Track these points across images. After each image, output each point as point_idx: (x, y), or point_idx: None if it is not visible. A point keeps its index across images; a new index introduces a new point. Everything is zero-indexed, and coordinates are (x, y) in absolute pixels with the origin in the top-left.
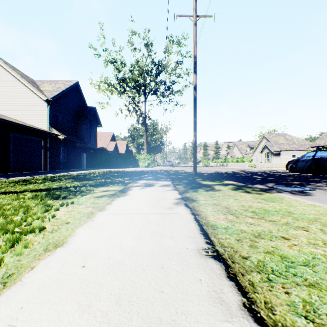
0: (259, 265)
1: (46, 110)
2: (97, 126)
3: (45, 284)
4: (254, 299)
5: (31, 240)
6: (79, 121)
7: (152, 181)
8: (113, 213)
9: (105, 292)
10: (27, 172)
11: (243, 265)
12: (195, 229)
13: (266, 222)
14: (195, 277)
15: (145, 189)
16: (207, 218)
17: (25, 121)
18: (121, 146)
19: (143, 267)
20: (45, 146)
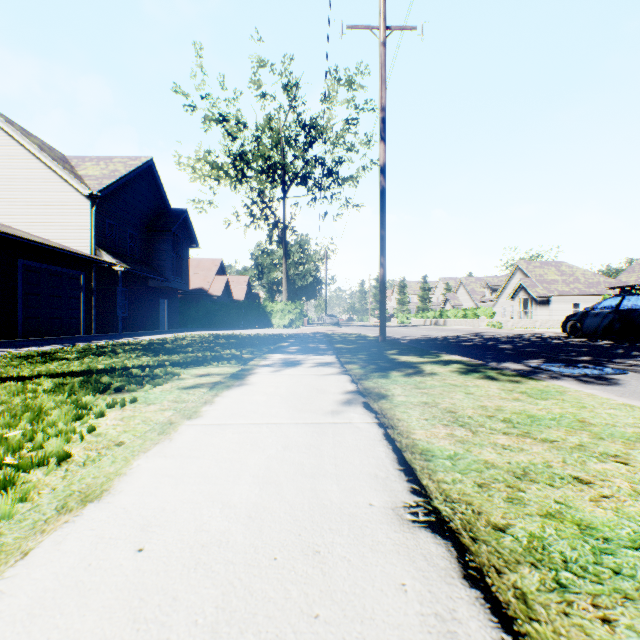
0: (534, 547)
1: (88, 215)
2: (191, 247)
3: (46, 596)
4: (531, 637)
5: (38, 484)
6: (154, 238)
7: (296, 355)
8: (214, 423)
9: (183, 617)
10: (52, 337)
11: (497, 547)
12: (388, 459)
13: (536, 444)
14: (391, 578)
15: (283, 371)
16: (411, 434)
17: (48, 237)
18: (237, 286)
19: (274, 553)
20: (86, 287)
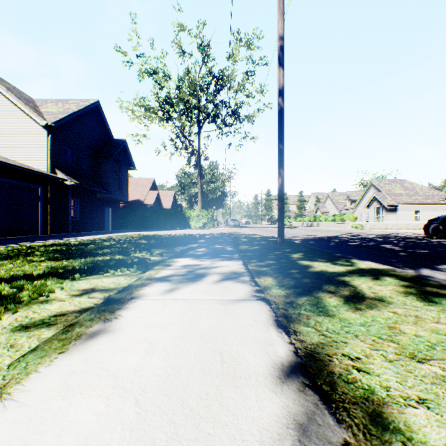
0: None
1: (45, 141)
2: (129, 168)
3: None
4: None
5: None
6: (100, 161)
7: (202, 259)
8: None
9: None
10: (11, 237)
11: None
12: None
13: None
14: None
15: (177, 293)
16: None
17: (14, 159)
18: (166, 198)
19: None
20: (43, 197)
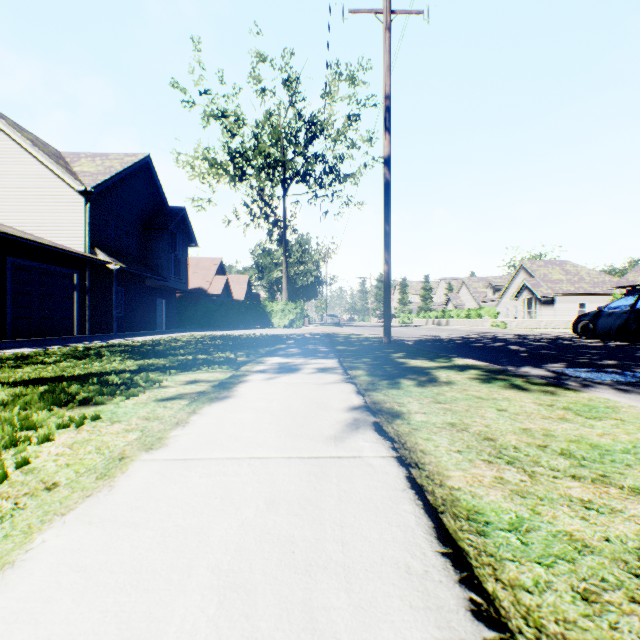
0: None
1: (82, 212)
2: (189, 245)
3: None
4: None
5: None
6: (151, 236)
7: (295, 358)
8: (179, 457)
9: None
10: (43, 338)
11: None
12: (421, 529)
13: (629, 498)
14: None
15: (278, 379)
16: (445, 479)
17: (41, 235)
18: (237, 286)
19: None
20: (80, 286)
